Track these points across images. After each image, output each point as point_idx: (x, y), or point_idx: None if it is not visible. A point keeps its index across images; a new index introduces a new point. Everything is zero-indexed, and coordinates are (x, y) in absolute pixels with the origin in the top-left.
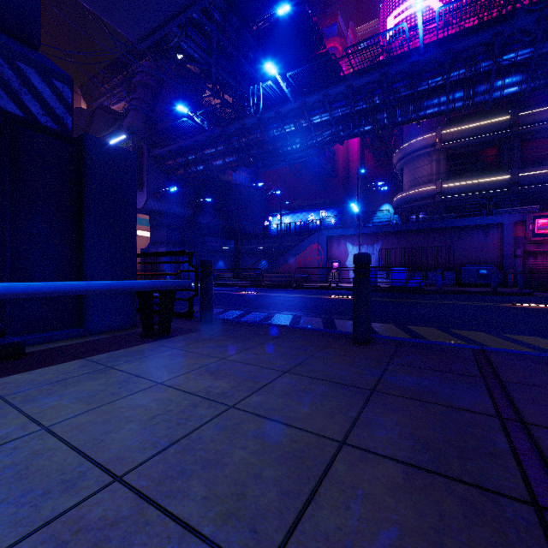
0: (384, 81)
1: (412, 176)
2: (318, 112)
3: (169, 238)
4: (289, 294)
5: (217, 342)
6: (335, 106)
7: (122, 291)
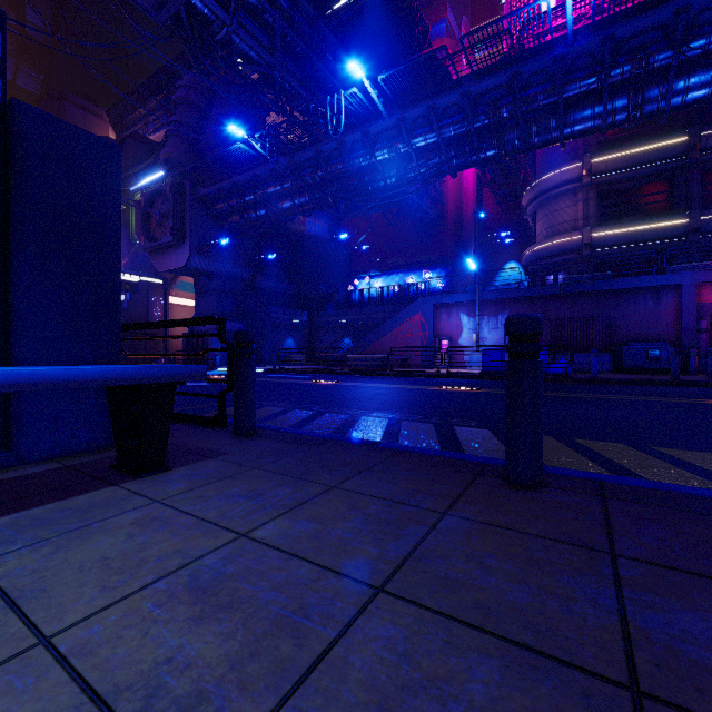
0: (514, 85)
1: (549, 223)
2: (422, 132)
3: (220, 308)
4: (382, 383)
5: (245, 485)
6: (445, 123)
7: (47, 388)
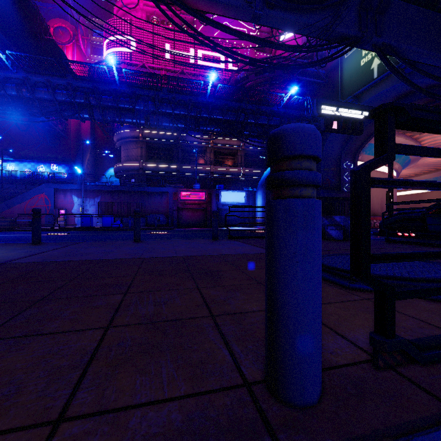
0: (95, 92)
1: (126, 154)
2: (42, 90)
3: None
4: (8, 234)
5: None
6: (58, 92)
7: None
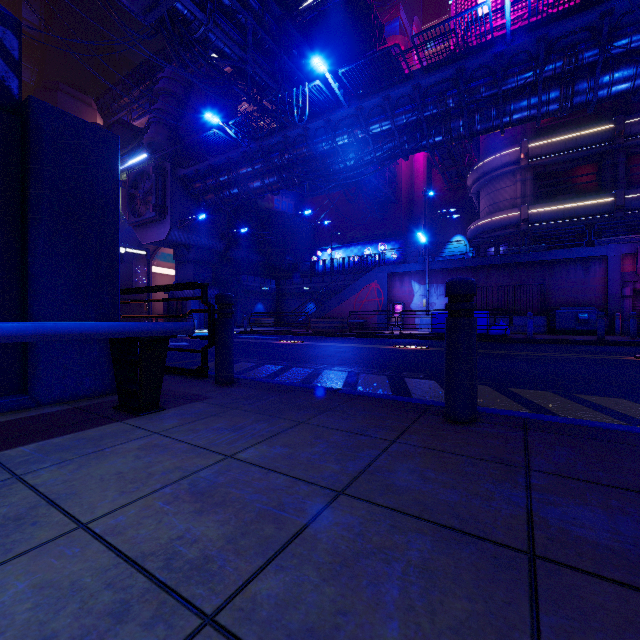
0: (459, 79)
1: (491, 201)
2: (378, 120)
3: (197, 276)
4: (342, 343)
5: (228, 421)
6: (398, 112)
7: (66, 338)
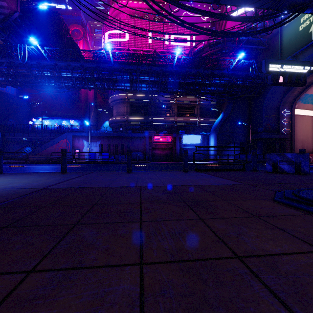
0: (98, 69)
1: (117, 111)
2: (65, 71)
3: None
4: (46, 166)
5: (10, 176)
6: (74, 71)
7: None
